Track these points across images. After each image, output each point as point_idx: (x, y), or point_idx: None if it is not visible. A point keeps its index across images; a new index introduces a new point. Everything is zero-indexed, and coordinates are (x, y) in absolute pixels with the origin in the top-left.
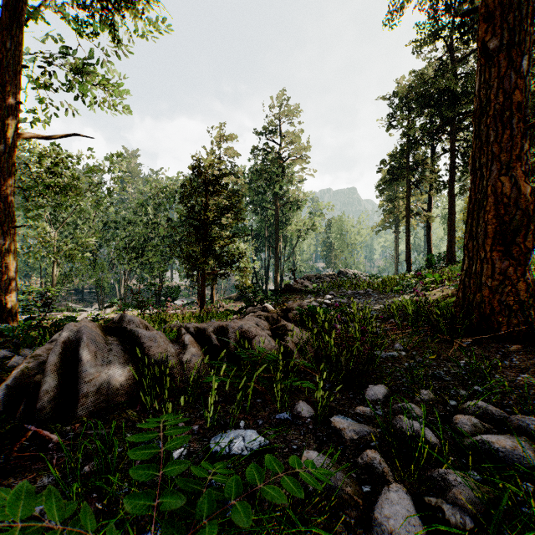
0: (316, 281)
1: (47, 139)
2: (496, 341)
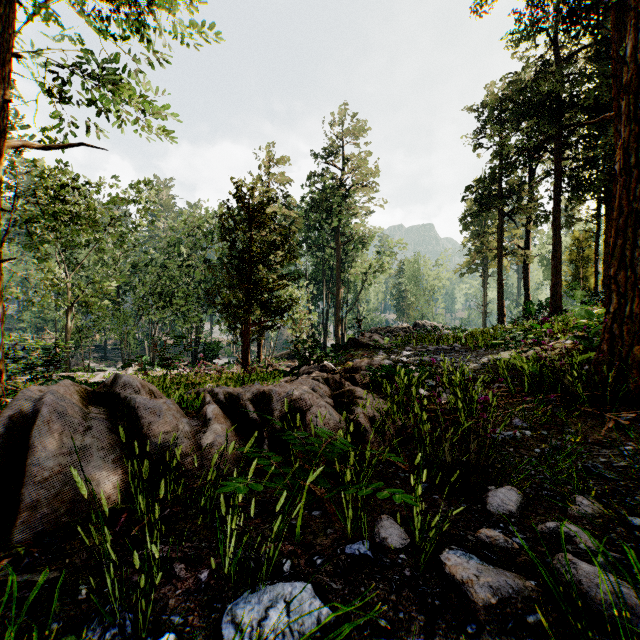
0: (387, 334)
1: (42, 148)
2: None
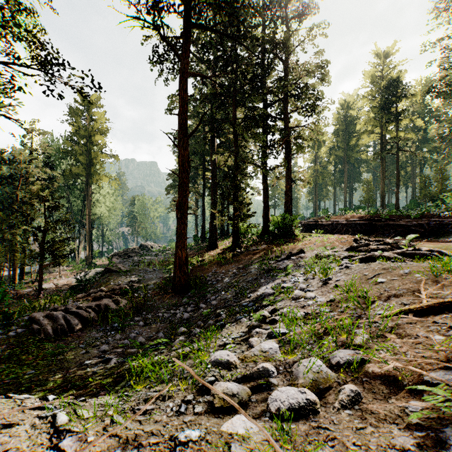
0: (125, 260)
1: None
2: (176, 294)
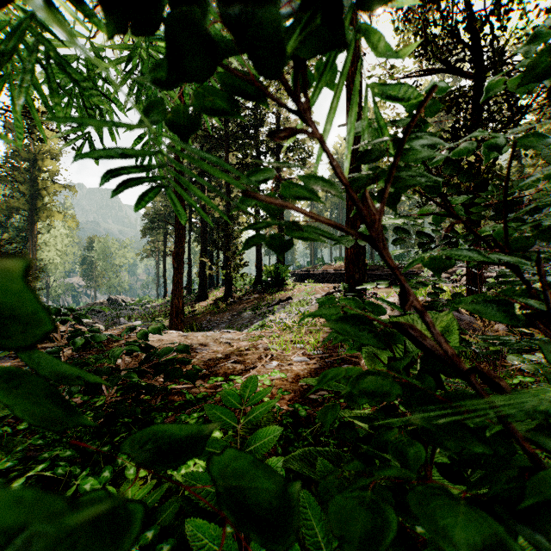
0: (98, 315)
1: None
2: None
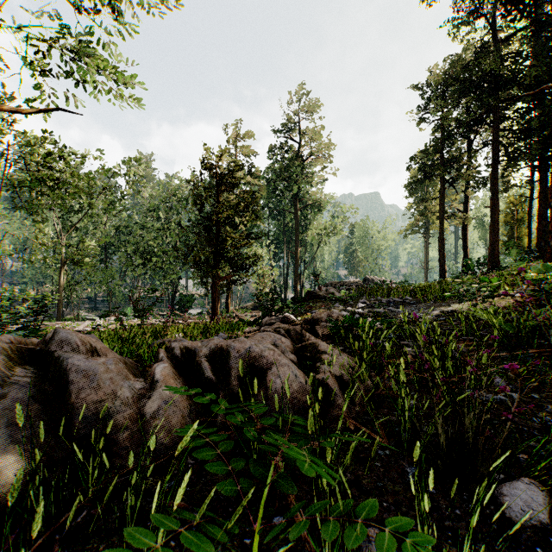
0: (342, 288)
1: (21, 112)
2: None
